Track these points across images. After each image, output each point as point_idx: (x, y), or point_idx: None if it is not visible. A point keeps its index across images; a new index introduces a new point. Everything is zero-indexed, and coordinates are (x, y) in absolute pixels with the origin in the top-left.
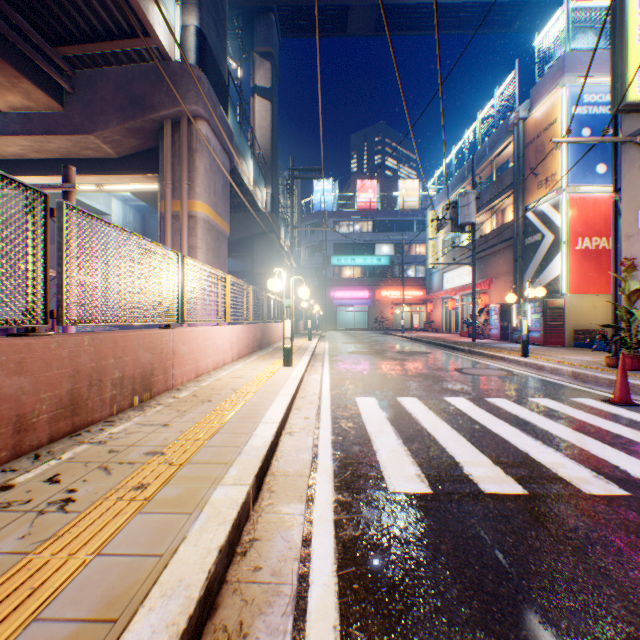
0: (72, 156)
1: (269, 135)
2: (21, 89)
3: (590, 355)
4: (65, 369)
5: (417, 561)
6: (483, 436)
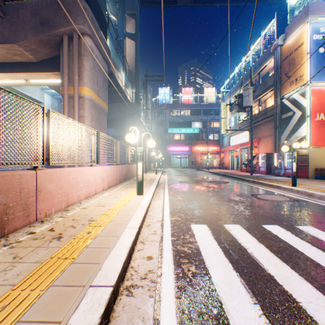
0: (8, 60)
1: (134, 60)
2: None
3: None
4: None
5: None
6: None
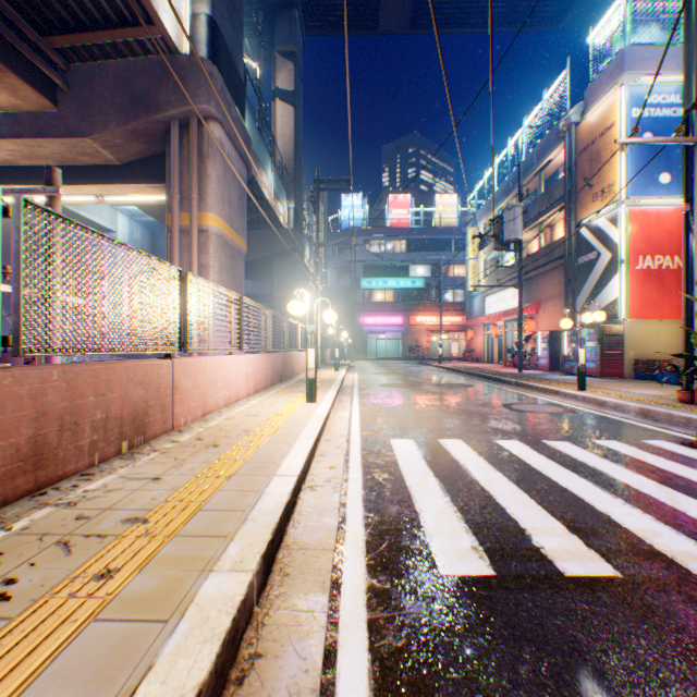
0: (68, 163)
1: (292, 143)
2: (7, 84)
3: (655, 388)
4: (24, 411)
5: (488, 694)
6: (549, 491)
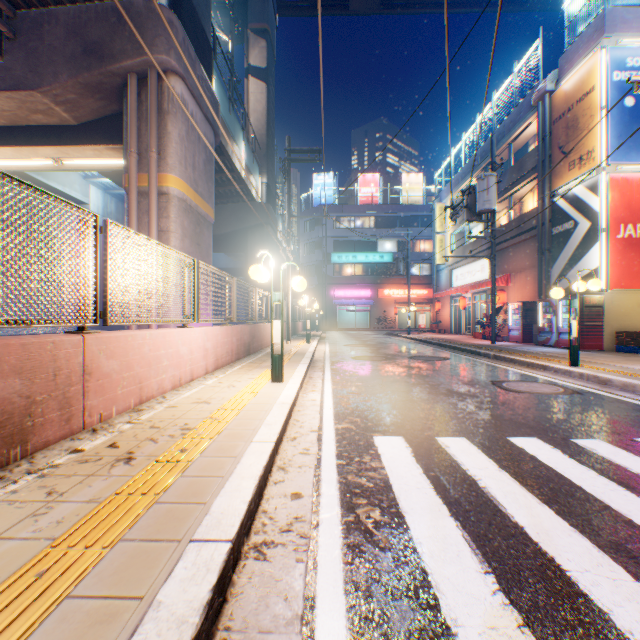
0: (21, 122)
1: (264, 119)
2: None
3: None
4: None
5: None
6: None
